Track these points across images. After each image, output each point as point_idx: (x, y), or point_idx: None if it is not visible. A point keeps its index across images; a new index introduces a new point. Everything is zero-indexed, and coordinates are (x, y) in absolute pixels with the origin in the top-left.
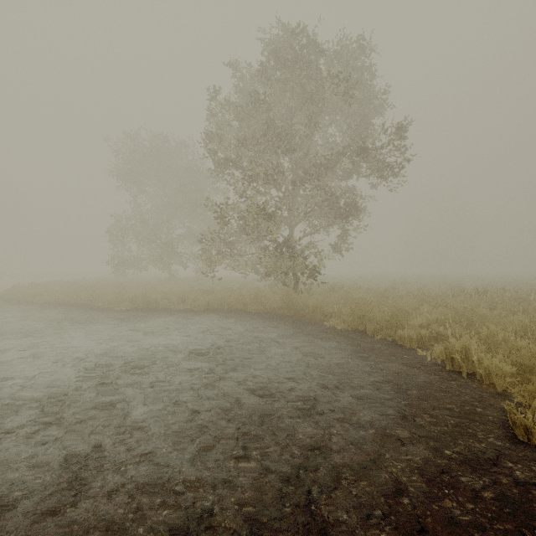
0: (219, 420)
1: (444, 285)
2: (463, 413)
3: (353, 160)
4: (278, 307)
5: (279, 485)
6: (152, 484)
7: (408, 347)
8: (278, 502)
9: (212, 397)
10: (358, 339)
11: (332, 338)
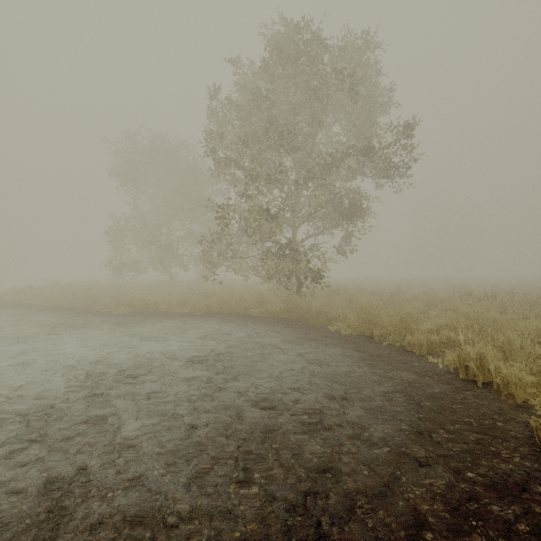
0: (218, 436)
1: (450, 288)
2: (483, 428)
3: (357, 159)
4: (281, 311)
5: (285, 515)
6: (142, 514)
7: (417, 353)
8: (284, 537)
9: (211, 409)
10: (364, 345)
11: (337, 344)
